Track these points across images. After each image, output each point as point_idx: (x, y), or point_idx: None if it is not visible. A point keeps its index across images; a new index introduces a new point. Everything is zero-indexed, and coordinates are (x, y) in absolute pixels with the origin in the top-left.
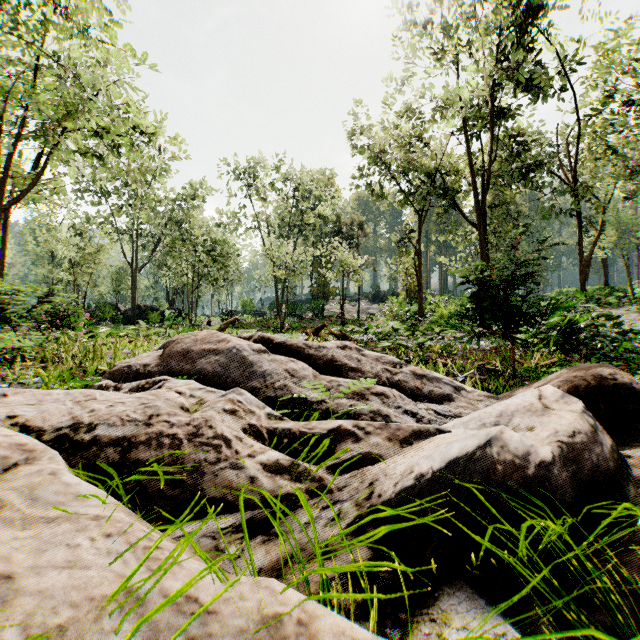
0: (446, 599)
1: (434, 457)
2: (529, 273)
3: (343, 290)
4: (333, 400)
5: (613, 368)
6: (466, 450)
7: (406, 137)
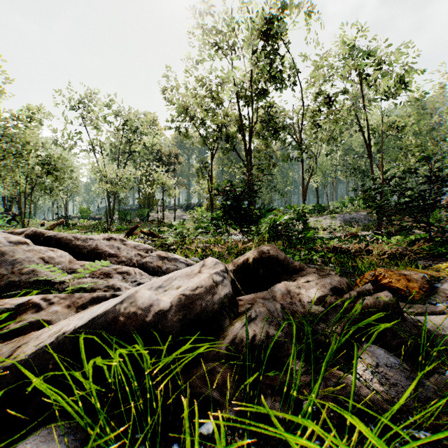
0: (28, 439)
1: (85, 317)
2: (251, 190)
3: (163, 202)
4: (75, 280)
5: (275, 247)
6: (107, 308)
7: (202, 97)
